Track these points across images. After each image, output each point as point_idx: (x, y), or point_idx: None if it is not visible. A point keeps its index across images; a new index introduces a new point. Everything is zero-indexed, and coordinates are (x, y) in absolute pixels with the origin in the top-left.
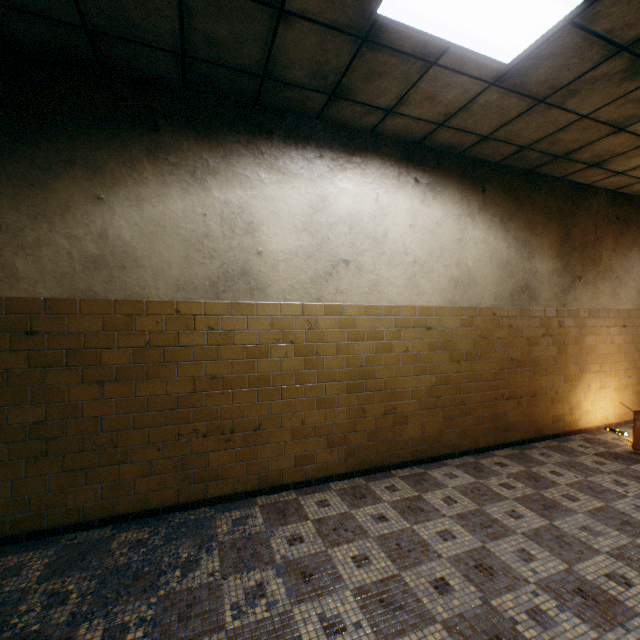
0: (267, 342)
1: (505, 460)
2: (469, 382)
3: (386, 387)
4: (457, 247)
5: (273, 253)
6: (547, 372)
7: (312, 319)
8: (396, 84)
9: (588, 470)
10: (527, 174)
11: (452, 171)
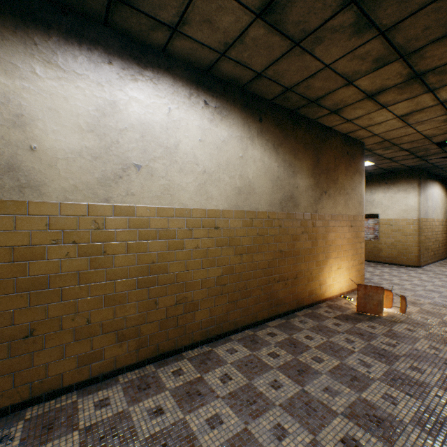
0: (43, 243)
1: (275, 330)
2: (250, 270)
3: (178, 280)
4: (240, 162)
5: (51, 150)
6: (305, 259)
7: (100, 219)
8: None
9: (330, 332)
10: (292, 113)
11: (236, 100)
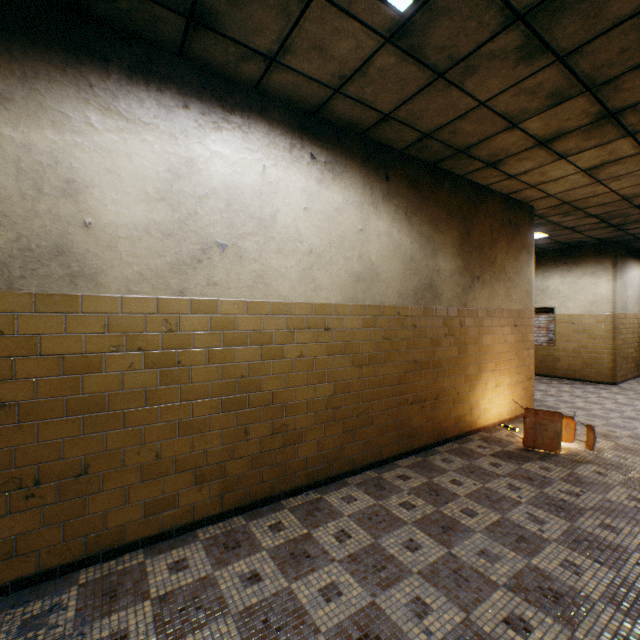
0: (100, 350)
1: (408, 471)
2: (372, 388)
3: (275, 400)
4: (359, 238)
5: (110, 227)
6: (450, 373)
7: (172, 318)
8: (274, 17)
9: (486, 475)
10: (431, 168)
11: (354, 152)
